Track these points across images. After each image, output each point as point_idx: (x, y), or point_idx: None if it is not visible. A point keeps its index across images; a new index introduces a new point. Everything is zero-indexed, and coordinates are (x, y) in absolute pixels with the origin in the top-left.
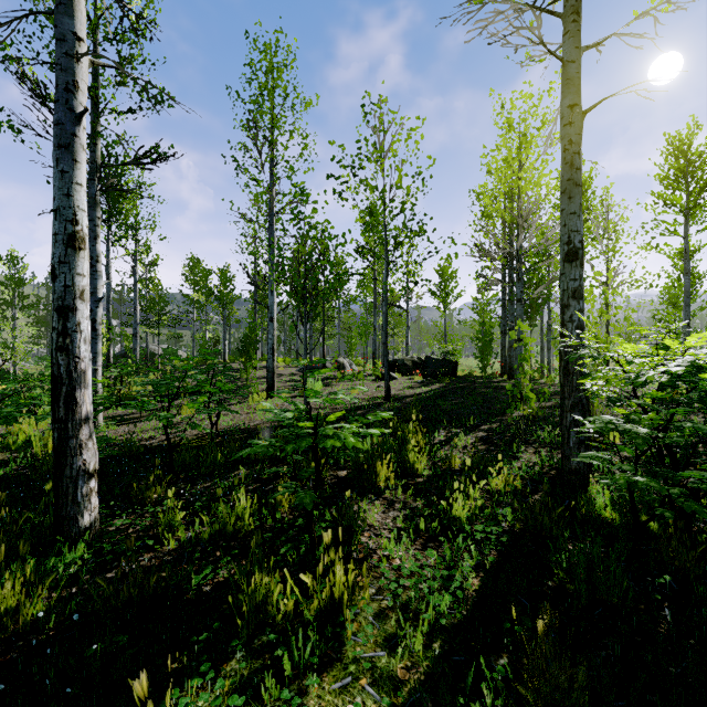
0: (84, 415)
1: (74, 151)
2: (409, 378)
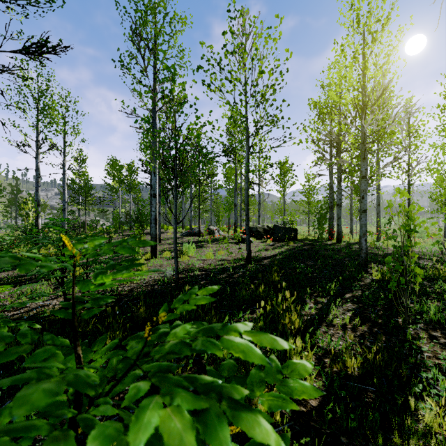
0: None
1: None
2: (261, 241)
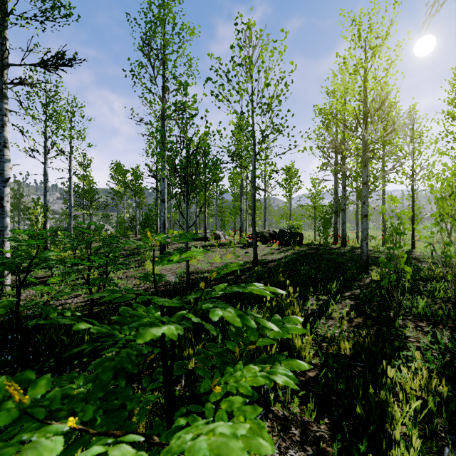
0: None
1: None
2: (267, 245)
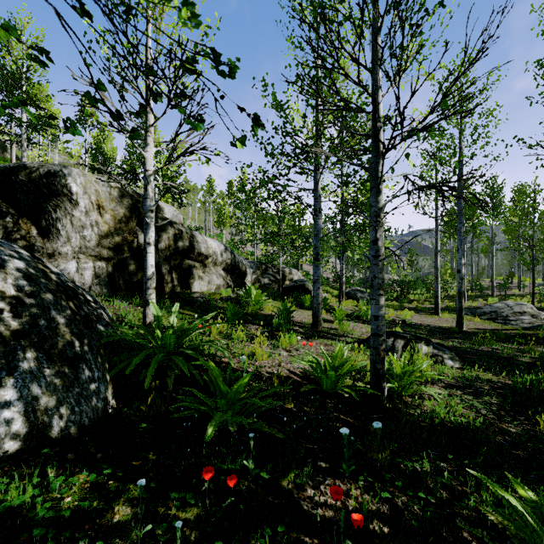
0: (494, 285)
1: (493, 259)
2: None
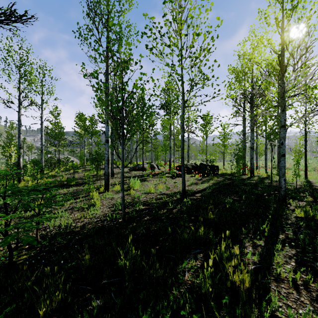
0: None
1: None
2: (191, 175)
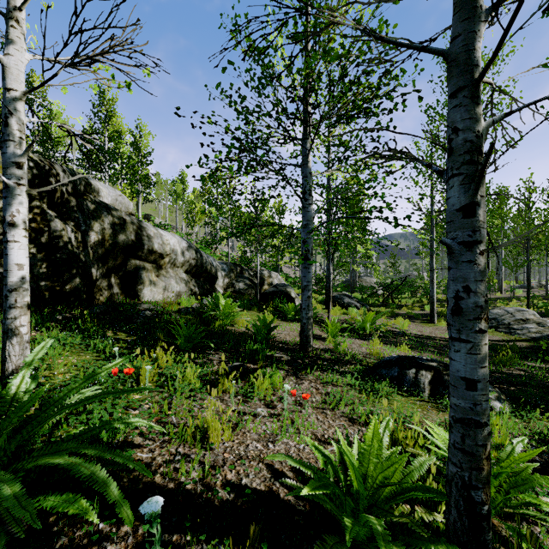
0: None
1: None
2: None
